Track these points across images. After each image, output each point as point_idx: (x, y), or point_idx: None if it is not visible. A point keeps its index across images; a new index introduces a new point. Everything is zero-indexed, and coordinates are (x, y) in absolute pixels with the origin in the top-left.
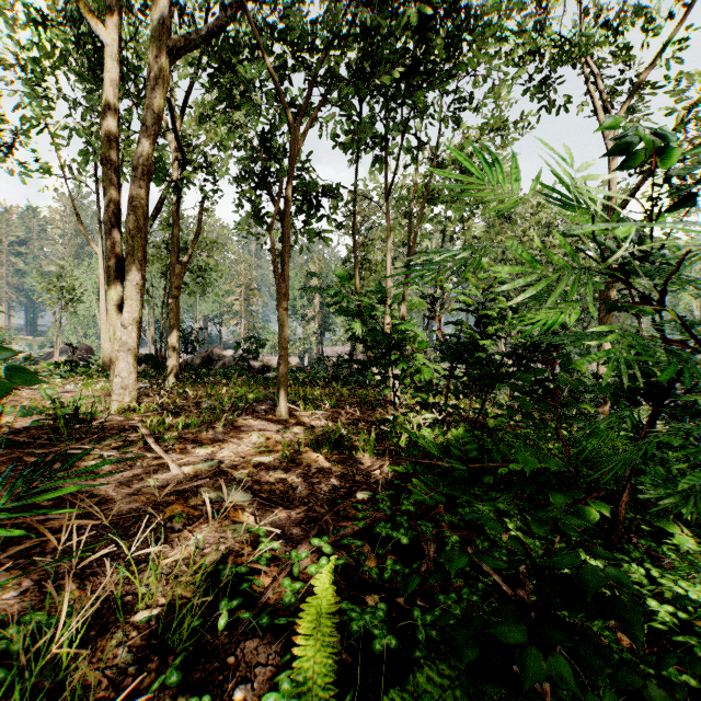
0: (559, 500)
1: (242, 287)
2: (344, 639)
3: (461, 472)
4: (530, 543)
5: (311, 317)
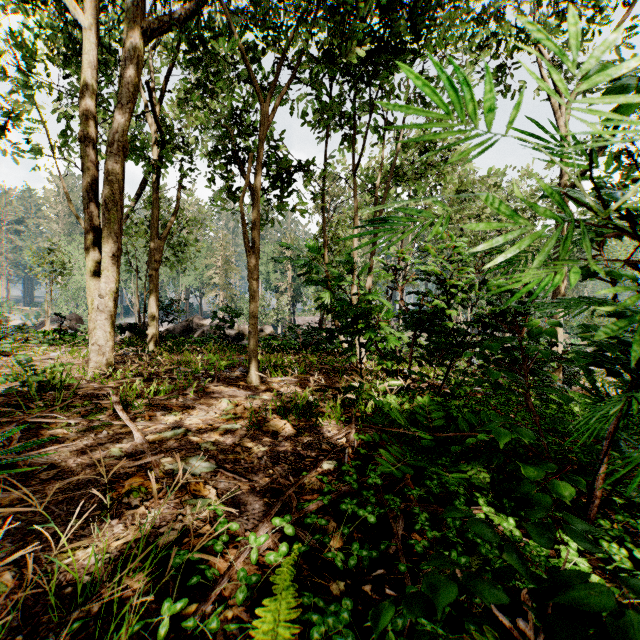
0: (531, 473)
1: (221, 262)
2: None
3: (428, 442)
4: (504, 521)
5: (284, 289)
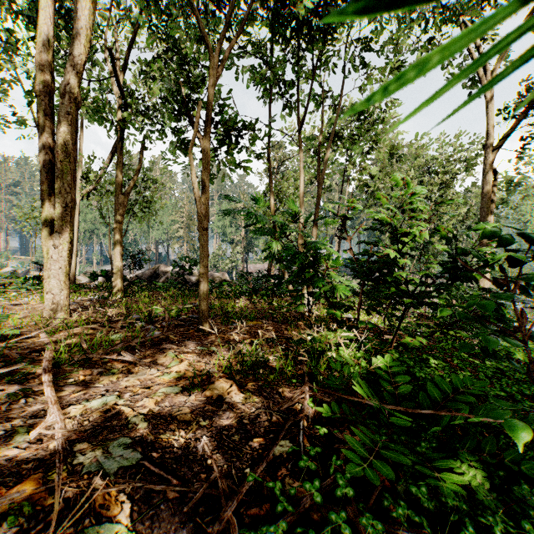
0: None
1: (184, 218)
2: None
3: (401, 420)
4: None
5: (238, 241)
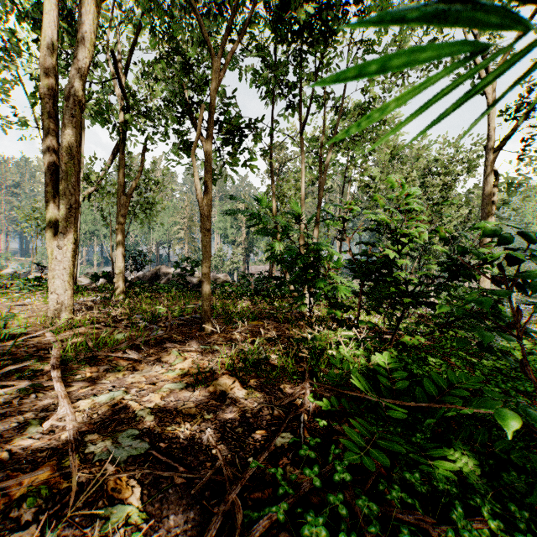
0: None
1: (185, 219)
2: None
3: (398, 413)
4: None
5: (239, 242)
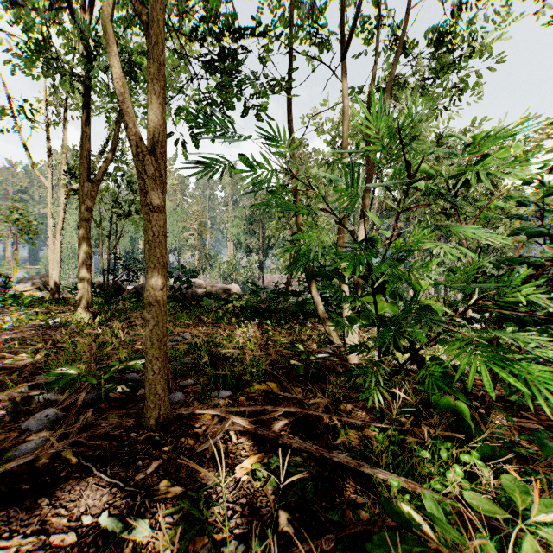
0: None
1: (196, 224)
2: None
3: None
4: None
5: (253, 249)
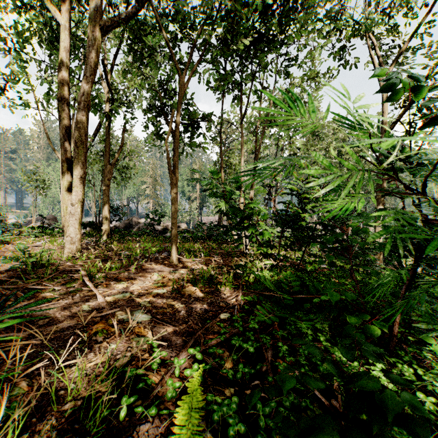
0: (354, 321)
1: (151, 179)
2: (209, 423)
3: (289, 301)
4: (336, 351)
5: (194, 198)
